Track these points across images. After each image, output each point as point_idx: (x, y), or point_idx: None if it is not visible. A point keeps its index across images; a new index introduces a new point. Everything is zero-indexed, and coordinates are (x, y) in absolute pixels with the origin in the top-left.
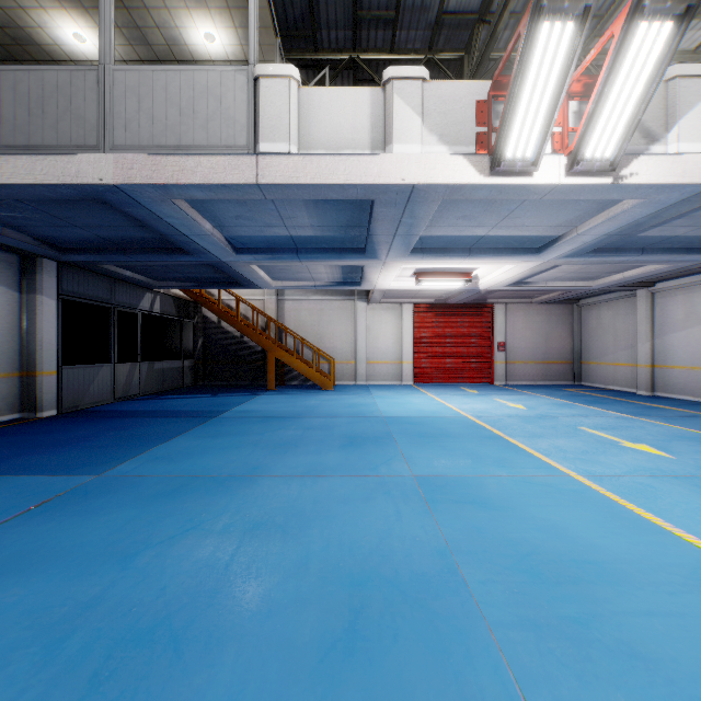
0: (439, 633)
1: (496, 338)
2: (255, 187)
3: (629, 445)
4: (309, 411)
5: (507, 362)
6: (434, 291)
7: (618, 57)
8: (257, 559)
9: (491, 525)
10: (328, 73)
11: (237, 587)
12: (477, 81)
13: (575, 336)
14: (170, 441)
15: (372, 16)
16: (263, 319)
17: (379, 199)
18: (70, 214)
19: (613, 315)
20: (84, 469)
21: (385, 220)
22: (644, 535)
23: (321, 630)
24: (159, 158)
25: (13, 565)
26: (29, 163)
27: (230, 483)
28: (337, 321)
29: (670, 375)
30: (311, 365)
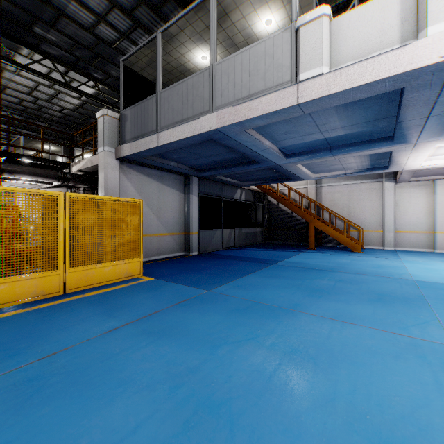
0: None
1: None
2: (296, 107)
3: None
4: (340, 267)
5: None
6: None
7: None
8: (292, 379)
9: None
10: (356, 4)
11: (275, 397)
12: None
13: None
14: (246, 276)
15: None
16: (306, 200)
17: (409, 86)
18: (200, 151)
19: None
20: (203, 285)
21: (415, 105)
22: None
23: None
24: (238, 106)
25: (167, 332)
26: (182, 129)
27: (278, 312)
28: (366, 199)
29: None
30: (343, 232)
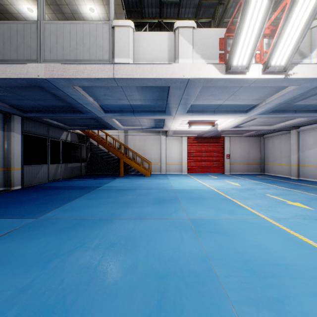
0: (205, 307)
1: (225, 153)
2: (113, 80)
3: (290, 203)
4: (139, 186)
5: (230, 163)
6: (197, 131)
7: (289, 14)
8: (111, 263)
9: (228, 244)
10: (147, 27)
11: (100, 279)
12: (219, 28)
13: (262, 152)
14: (73, 201)
15: (169, 2)
16: (118, 144)
17: (172, 86)
18: (25, 93)
19: (280, 142)
20: (30, 215)
21: (174, 96)
22: (305, 250)
23: (143, 305)
24: (66, 65)
25: None
26: (3, 68)
27: (100, 222)
28: (152, 145)
29: (306, 169)
30: (140, 165)
